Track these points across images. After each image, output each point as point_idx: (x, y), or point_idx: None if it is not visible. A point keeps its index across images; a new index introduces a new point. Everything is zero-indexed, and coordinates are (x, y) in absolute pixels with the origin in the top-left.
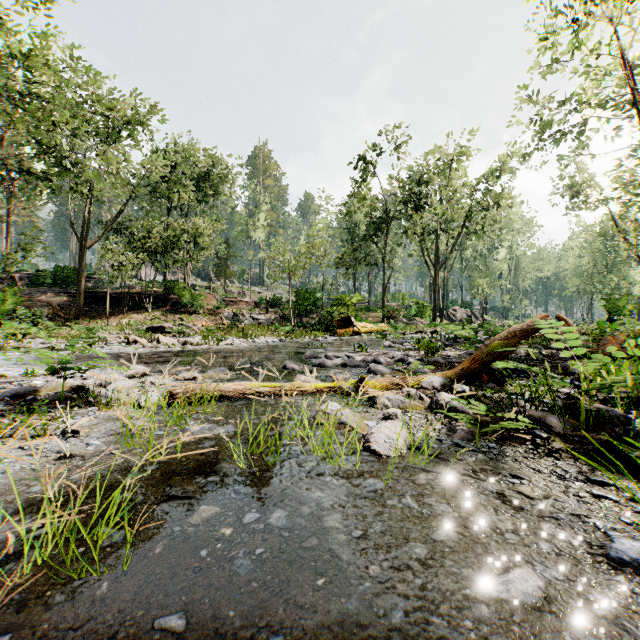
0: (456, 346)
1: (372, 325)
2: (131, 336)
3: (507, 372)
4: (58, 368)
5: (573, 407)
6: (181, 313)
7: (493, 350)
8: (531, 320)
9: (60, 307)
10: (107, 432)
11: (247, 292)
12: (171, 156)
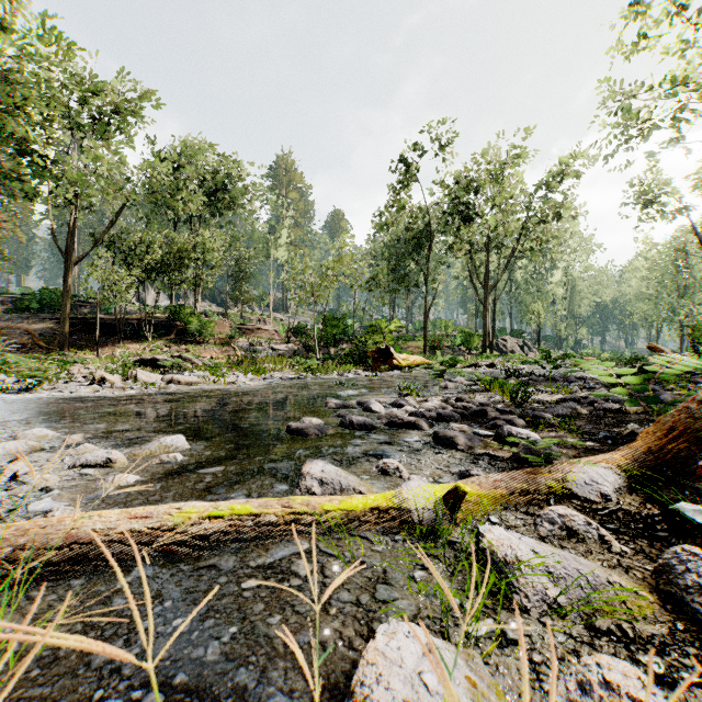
0: (538, 386)
1: (415, 357)
2: (98, 372)
3: None
4: None
5: None
6: (187, 343)
7: None
8: None
9: (43, 336)
10: None
11: (268, 319)
12: (174, 156)
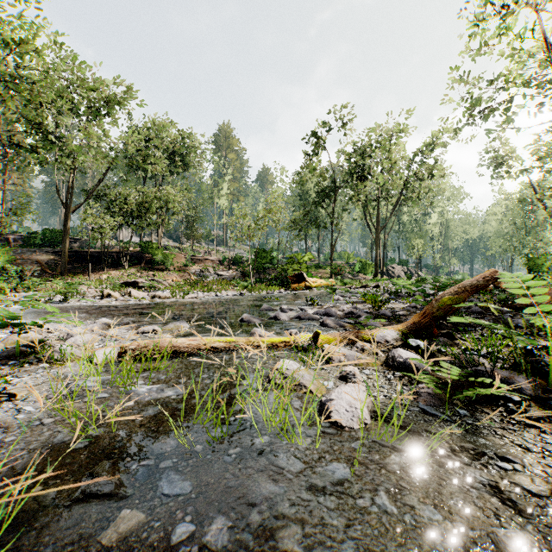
0: (399, 299)
1: (322, 280)
2: (105, 290)
3: (452, 325)
4: (12, 323)
5: (536, 365)
6: (154, 270)
7: (443, 304)
8: (480, 275)
9: (48, 264)
10: (47, 394)
11: (212, 252)
12: (145, 132)
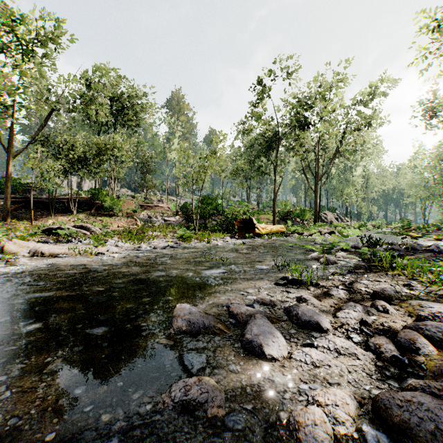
0: (428, 261)
1: (271, 226)
2: None
3: None
4: None
5: None
6: (102, 215)
7: None
8: None
9: None
10: None
11: (165, 200)
12: (91, 78)
